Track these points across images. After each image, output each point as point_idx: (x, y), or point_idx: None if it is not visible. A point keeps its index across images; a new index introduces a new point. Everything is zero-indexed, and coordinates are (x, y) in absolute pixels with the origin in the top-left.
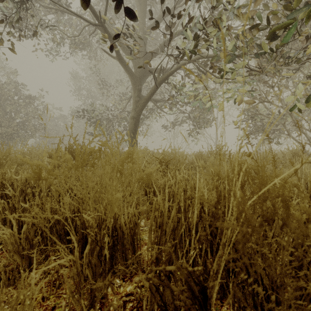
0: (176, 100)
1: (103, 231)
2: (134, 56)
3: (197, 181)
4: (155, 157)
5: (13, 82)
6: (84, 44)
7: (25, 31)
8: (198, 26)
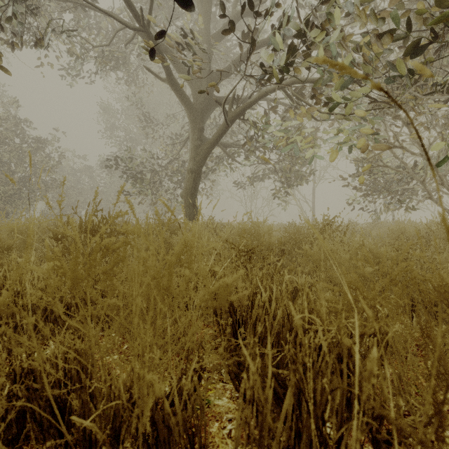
0: (255, 144)
1: (124, 444)
2: (193, 77)
3: (356, 350)
4: (230, 243)
5: (13, 118)
6: (118, 61)
7: (22, 37)
8: (296, 26)
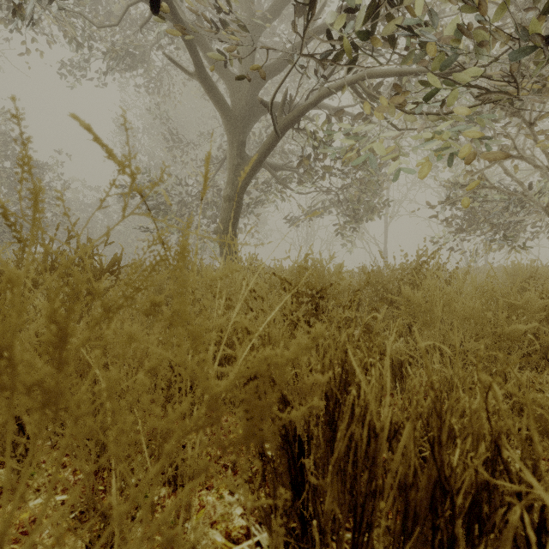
0: (314, 165)
1: None
2: (231, 74)
3: None
4: (281, 279)
5: (2, 135)
6: (134, 58)
7: None
8: None
